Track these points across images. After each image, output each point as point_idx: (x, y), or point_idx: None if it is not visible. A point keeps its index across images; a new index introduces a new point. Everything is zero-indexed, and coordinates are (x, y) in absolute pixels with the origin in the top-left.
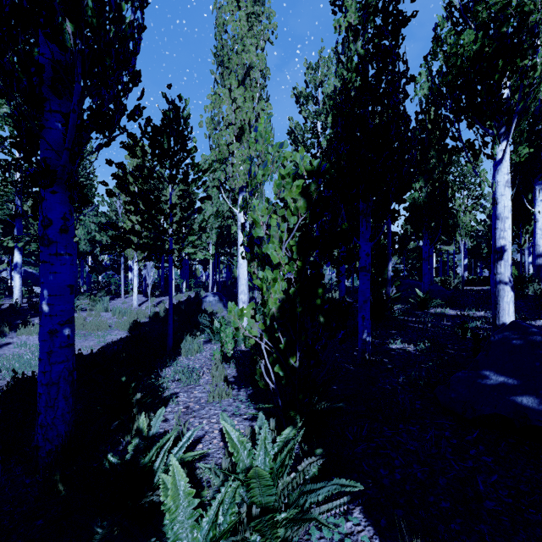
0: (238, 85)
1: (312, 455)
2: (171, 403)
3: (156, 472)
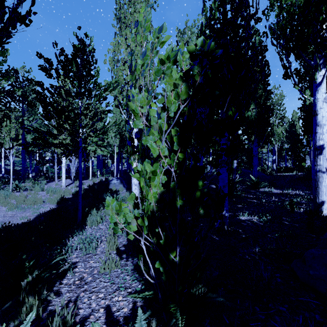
0: None
1: None
2: (69, 274)
3: None
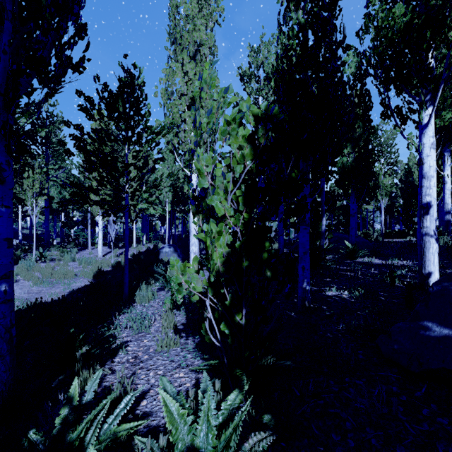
0: (190, 61)
1: (260, 422)
2: (120, 353)
3: (85, 448)
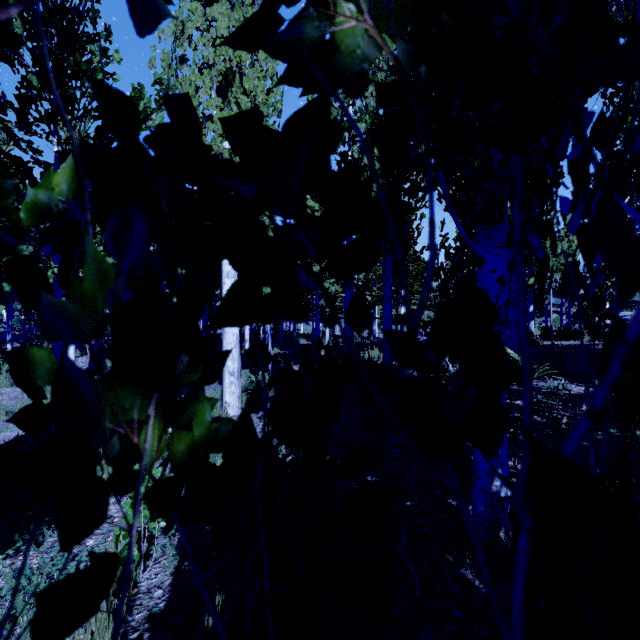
0: None
1: None
2: None
3: None
